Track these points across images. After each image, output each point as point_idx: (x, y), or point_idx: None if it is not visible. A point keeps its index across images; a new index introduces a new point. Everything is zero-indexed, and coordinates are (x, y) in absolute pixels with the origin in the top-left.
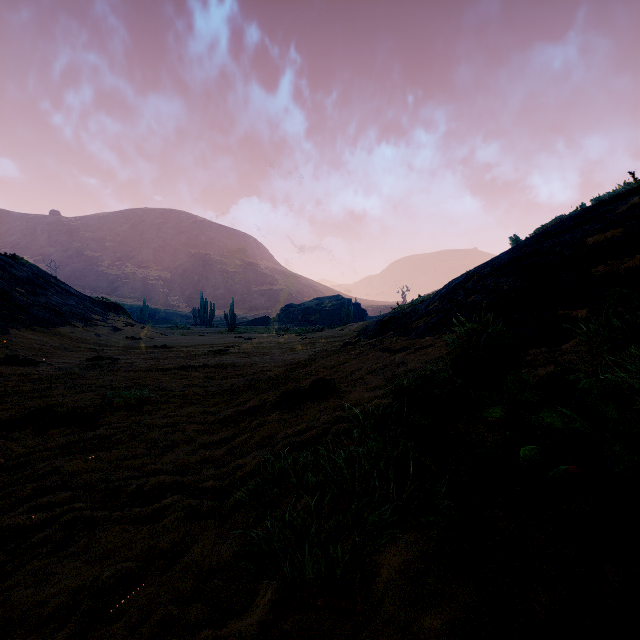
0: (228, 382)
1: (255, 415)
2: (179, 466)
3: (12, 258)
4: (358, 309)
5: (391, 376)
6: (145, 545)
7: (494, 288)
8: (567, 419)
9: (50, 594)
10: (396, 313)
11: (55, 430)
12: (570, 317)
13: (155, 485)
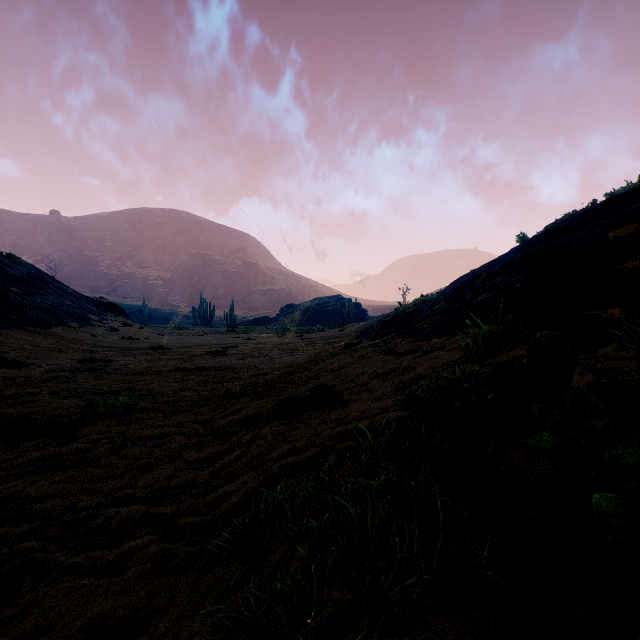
0: (223, 386)
1: (249, 426)
2: (157, 491)
3: (8, 257)
4: (359, 309)
5: (399, 383)
6: (96, 613)
7: (506, 287)
8: None
9: None
10: (398, 313)
11: (28, 443)
12: (600, 318)
13: (125, 518)
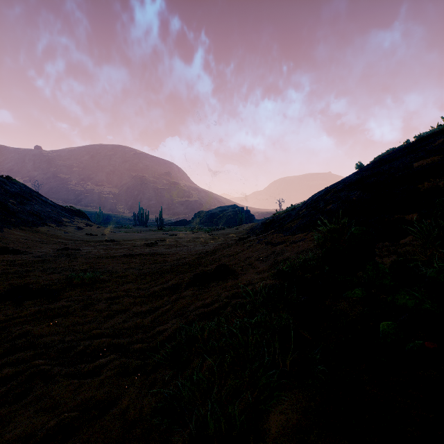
0: (156, 266)
1: (174, 291)
2: (116, 330)
3: (7, 179)
4: (248, 214)
5: (273, 262)
6: (85, 397)
7: (346, 199)
8: (418, 301)
9: (6, 440)
10: (275, 217)
11: (29, 302)
12: (404, 220)
13: (97, 346)
